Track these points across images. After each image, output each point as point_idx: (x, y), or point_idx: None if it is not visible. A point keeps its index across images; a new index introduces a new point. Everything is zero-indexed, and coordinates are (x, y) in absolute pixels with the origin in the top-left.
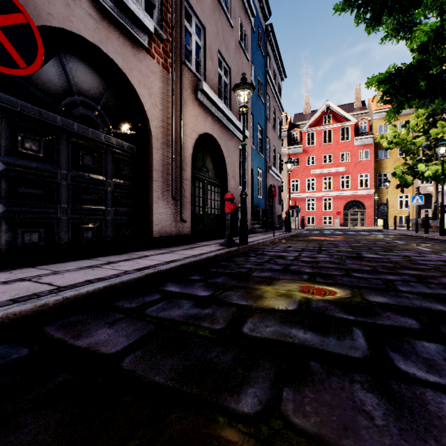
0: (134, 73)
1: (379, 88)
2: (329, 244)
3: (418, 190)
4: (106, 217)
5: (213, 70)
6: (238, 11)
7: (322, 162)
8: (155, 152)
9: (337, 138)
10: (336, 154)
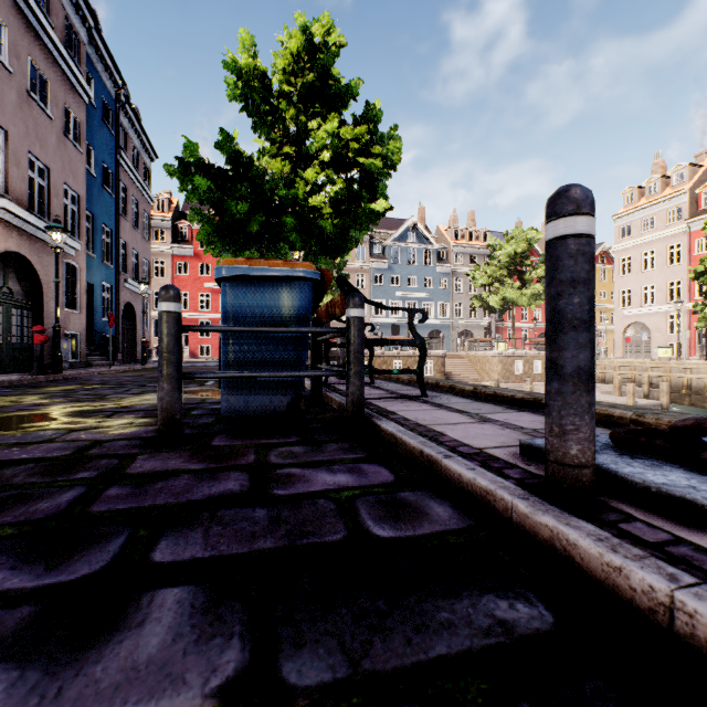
0: None
1: (205, 244)
2: None
3: None
4: None
5: (21, 176)
6: (64, 96)
7: None
8: None
9: None
10: None
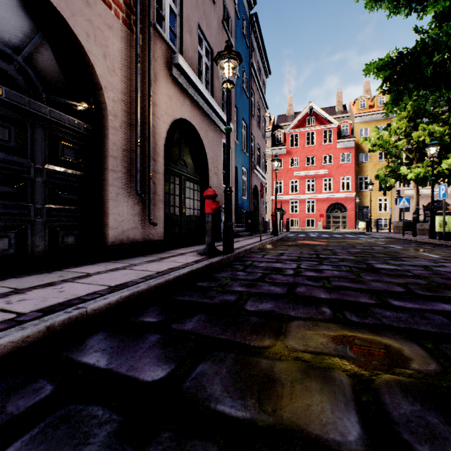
0: (78, 19)
1: (379, 75)
2: (324, 250)
3: (399, 193)
4: (33, 217)
5: (192, 45)
6: None
7: (305, 164)
8: (113, 132)
9: (320, 140)
10: (319, 156)
